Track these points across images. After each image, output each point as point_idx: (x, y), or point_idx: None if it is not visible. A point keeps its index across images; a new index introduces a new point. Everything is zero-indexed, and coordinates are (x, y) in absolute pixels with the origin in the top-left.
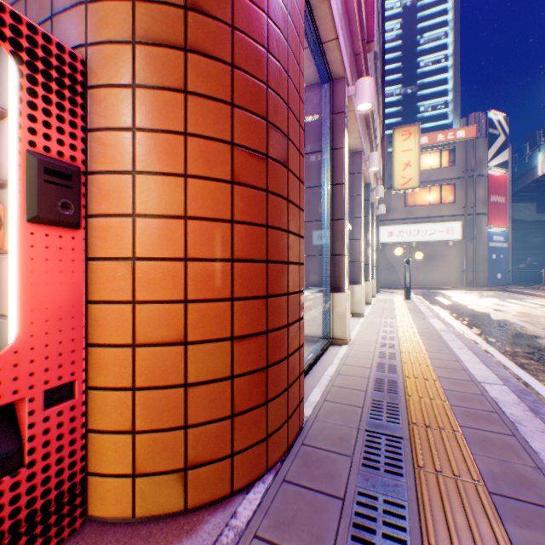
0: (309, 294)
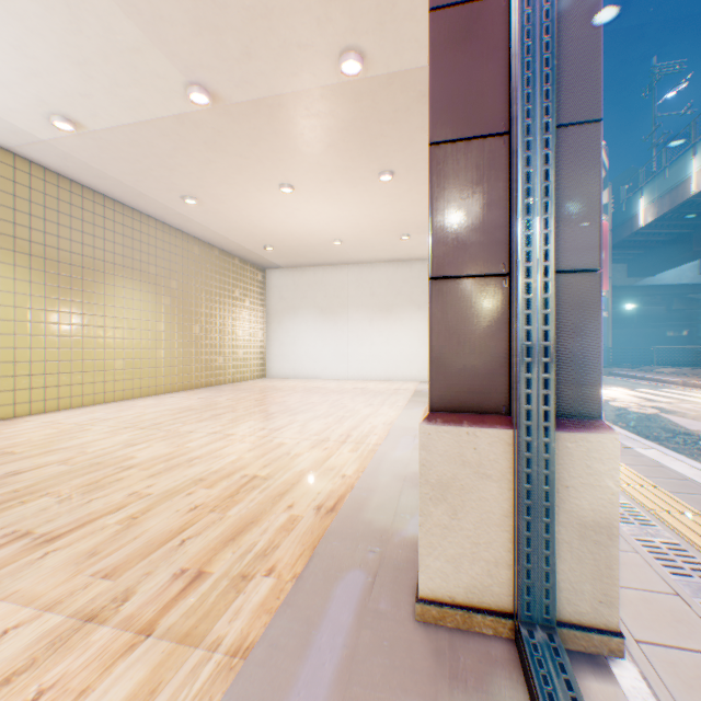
0: (445, 432)
